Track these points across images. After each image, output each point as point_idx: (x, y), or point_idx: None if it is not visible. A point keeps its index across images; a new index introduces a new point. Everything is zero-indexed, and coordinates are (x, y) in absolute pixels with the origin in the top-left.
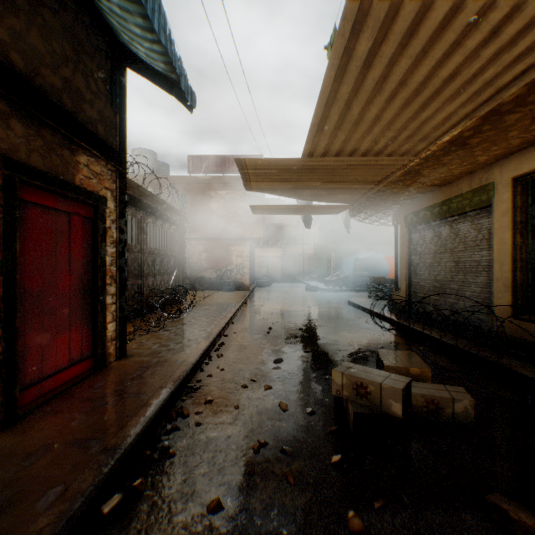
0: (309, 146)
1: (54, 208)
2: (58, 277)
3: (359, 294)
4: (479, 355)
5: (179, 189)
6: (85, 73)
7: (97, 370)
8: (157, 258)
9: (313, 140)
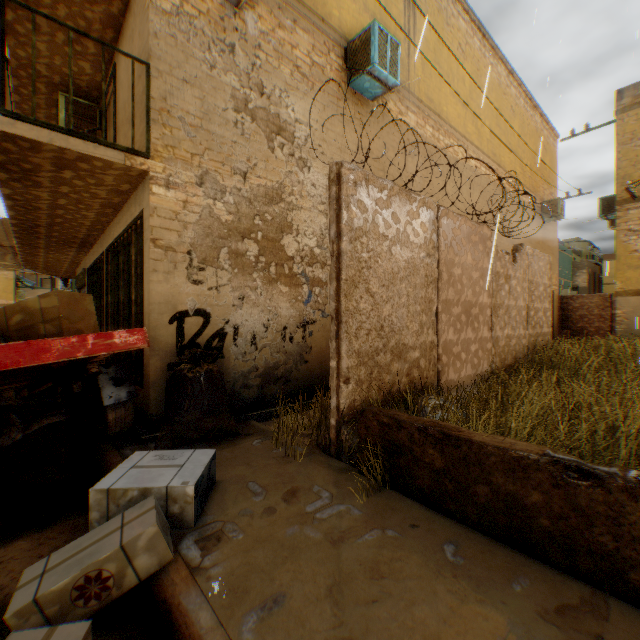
0: None
1: None
2: None
3: None
4: None
5: None
6: None
7: None
8: None
9: None
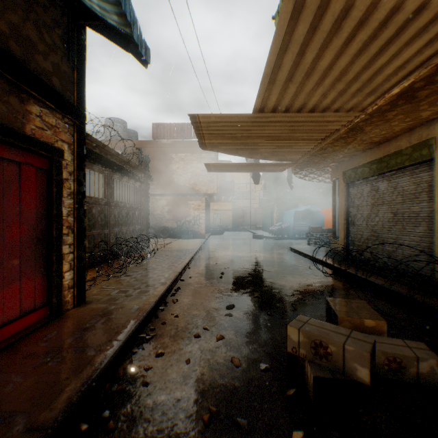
0: (260, 101)
1: (1, 157)
2: (6, 227)
3: (299, 242)
4: (423, 303)
5: (145, 152)
6: (38, 24)
7: (52, 319)
8: (123, 210)
9: (264, 95)
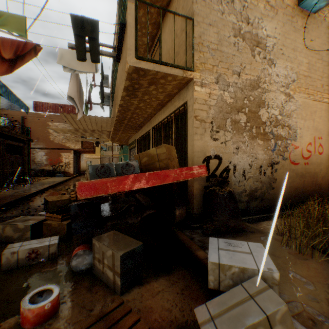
0: (73, 126)
1: None
2: None
3: None
4: None
5: (28, 119)
6: None
7: None
8: (13, 159)
9: (73, 125)
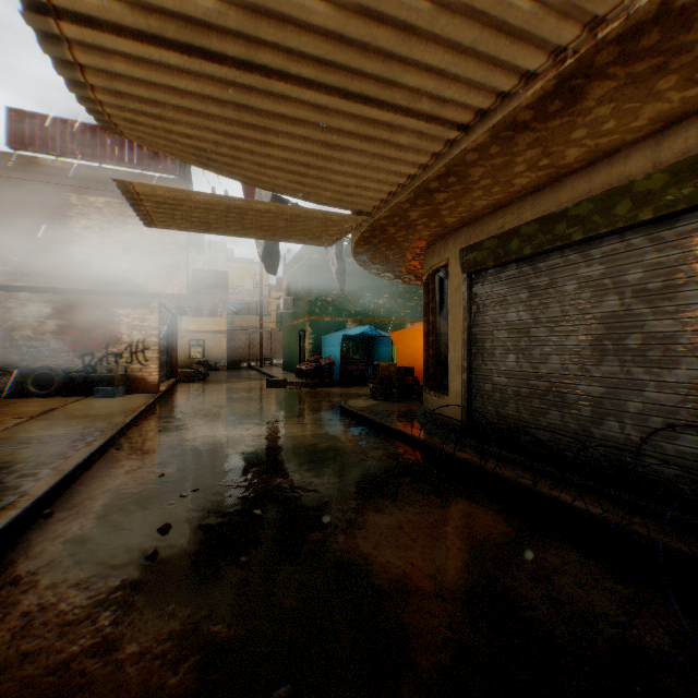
0: None
1: None
2: None
3: (351, 390)
4: None
5: None
6: None
7: None
8: None
9: None
